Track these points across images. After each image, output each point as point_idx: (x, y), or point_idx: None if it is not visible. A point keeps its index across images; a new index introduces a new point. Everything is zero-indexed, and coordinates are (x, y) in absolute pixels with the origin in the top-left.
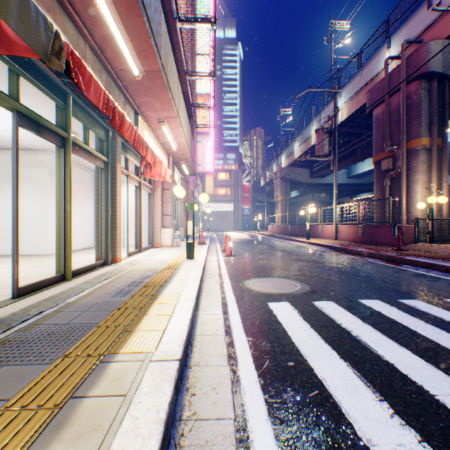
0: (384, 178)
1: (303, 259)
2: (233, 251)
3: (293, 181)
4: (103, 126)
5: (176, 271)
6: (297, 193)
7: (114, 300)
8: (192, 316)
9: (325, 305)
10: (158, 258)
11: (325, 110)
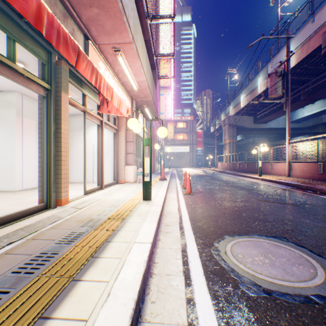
0: None
1: (273, 201)
2: (192, 187)
3: (239, 127)
4: (41, 45)
5: (121, 224)
6: (241, 137)
7: None
8: None
9: None
10: (113, 198)
11: (272, 62)
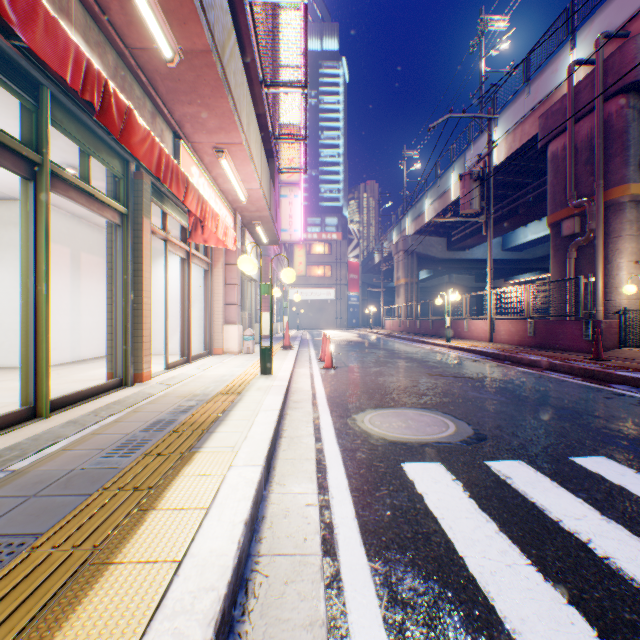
0: (566, 247)
1: (447, 374)
2: (335, 360)
3: (422, 256)
4: (117, 154)
5: (238, 397)
6: (428, 274)
7: (105, 466)
8: (252, 510)
9: (513, 470)
10: (214, 373)
11: (472, 149)
